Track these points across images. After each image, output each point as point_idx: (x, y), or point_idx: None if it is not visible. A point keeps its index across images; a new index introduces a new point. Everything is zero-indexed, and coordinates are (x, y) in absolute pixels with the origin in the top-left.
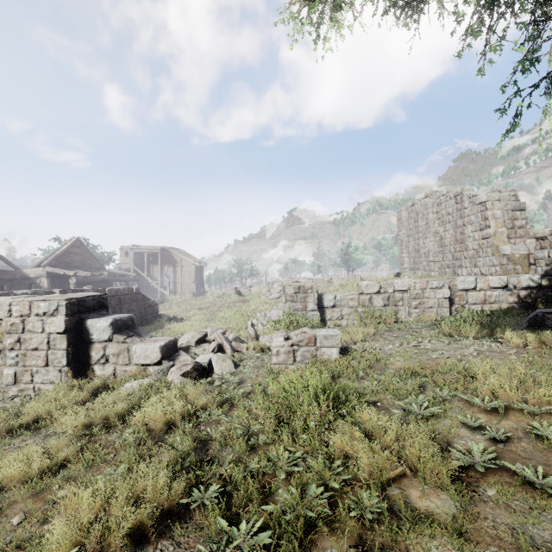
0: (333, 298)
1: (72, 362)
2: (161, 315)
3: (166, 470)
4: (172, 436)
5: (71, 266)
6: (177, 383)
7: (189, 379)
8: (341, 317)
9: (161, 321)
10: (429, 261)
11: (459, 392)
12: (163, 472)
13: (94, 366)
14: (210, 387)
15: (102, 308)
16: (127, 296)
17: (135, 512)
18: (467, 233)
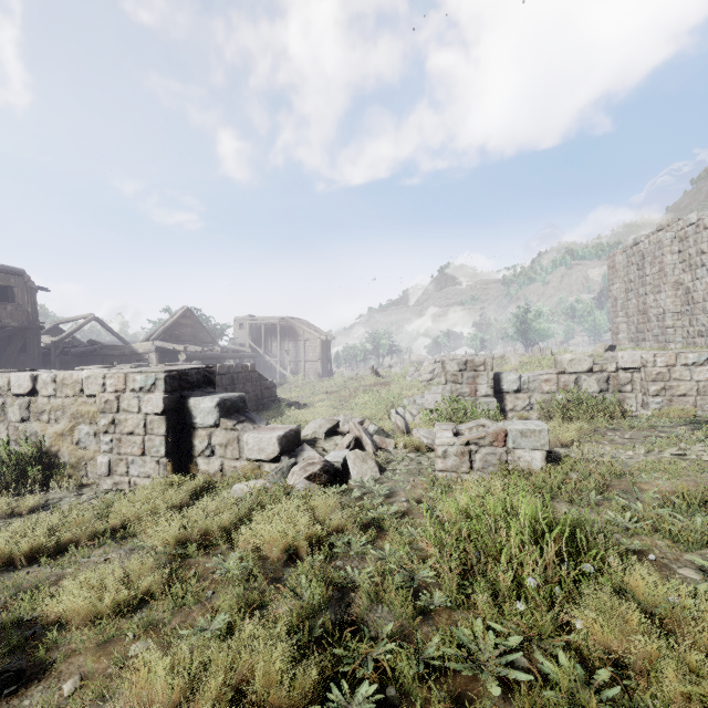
0: (517, 379)
1: (171, 452)
2: (280, 399)
3: (284, 643)
4: (295, 575)
5: (181, 339)
6: (300, 489)
7: (317, 485)
8: (529, 407)
9: (280, 406)
10: (666, 327)
11: None
12: (280, 647)
13: (197, 458)
14: (346, 499)
15: (208, 384)
16: (240, 374)
17: None
18: None
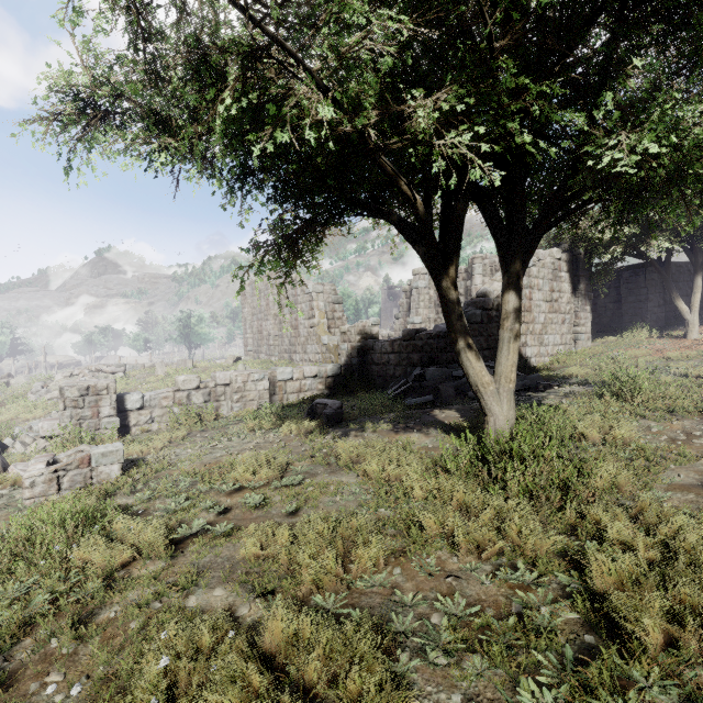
0: (140, 399)
1: None
2: None
3: None
4: None
5: None
6: None
7: None
8: (151, 421)
9: None
10: (270, 345)
11: (218, 484)
12: None
13: None
14: None
15: None
16: None
17: None
18: (300, 320)
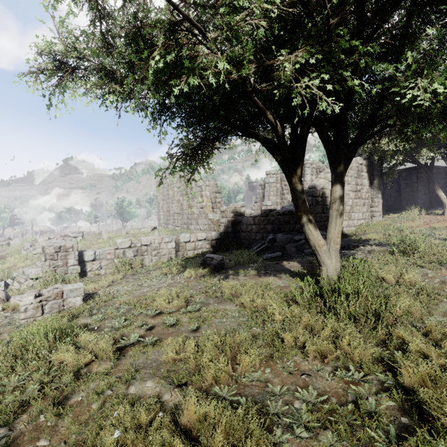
0: (93, 254)
1: None
2: None
3: None
4: None
5: None
6: None
7: None
8: (100, 268)
9: None
10: (175, 219)
11: (145, 310)
12: None
13: None
14: None
15: None
16: None
17: None
18: (194, 203)
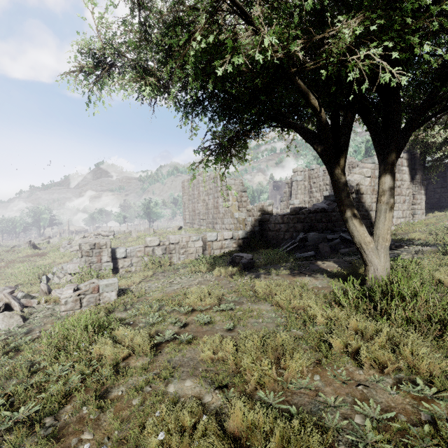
0: (124, 251)
1: None
2: None
3: None
4: None
5: None
6: None
7: None
8: (131, 265)
9: None
10: (200, 219)
11: (178, 307)
12: None
13: None
14: None
15: None
16: None
17: None
18: (220, 202)
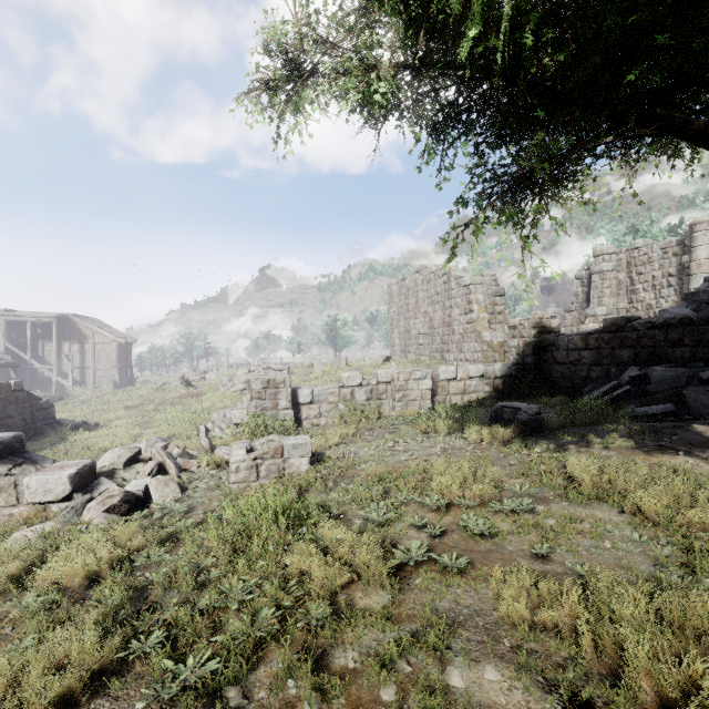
0: (310, 393)
1: None
2: (61, 421)
3: (95, 627)
4: (99, 590)
5: None
6: (98, 522)
7: (117, 516)
8: (319, 415)
9: (62, 430)
10: (420, 344)
11: (416, 494)
12: (92, 630)
13: None
14: (148, 522)
15: None
16: None
17: (59, 679)
18: (454, 316)
